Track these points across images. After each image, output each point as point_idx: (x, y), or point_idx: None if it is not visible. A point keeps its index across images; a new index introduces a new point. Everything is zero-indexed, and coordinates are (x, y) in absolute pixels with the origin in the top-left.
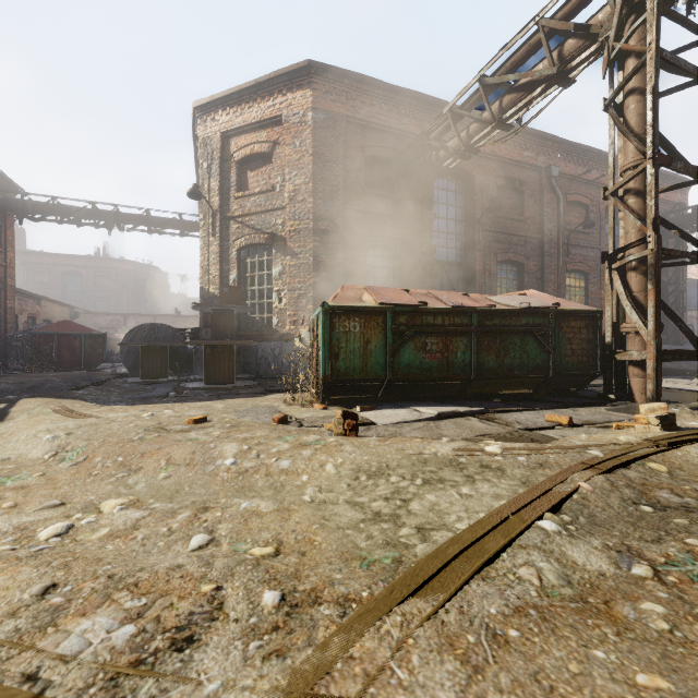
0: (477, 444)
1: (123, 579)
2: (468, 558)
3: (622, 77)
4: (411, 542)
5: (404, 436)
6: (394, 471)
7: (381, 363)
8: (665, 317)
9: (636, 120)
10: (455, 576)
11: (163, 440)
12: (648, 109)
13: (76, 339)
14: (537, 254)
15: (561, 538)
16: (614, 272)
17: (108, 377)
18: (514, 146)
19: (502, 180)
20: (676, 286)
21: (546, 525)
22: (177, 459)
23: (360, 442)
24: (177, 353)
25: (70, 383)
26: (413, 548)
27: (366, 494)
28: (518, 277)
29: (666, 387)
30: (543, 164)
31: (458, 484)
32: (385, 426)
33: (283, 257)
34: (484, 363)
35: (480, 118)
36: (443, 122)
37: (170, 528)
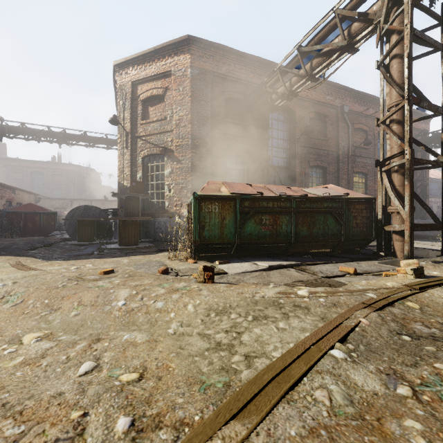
0: (292, 289)
1: (13, 407)
2: (278, 383)
3: (388, 47)
4: (239, 368)
5: (245, 282)
6: (234, 310)
7: (232, 232)
8: (415, 202)
9: (397, 75)
10: (267, 399)
11: (78, 287)
12: (405, 67)
13: (37, 216)
14: (335, 162)
15: (346, 364)
16: (383, 173)
17: (56, 241)
18: (320, 93)
19: (312, 114)
20: (422, 182)
21: (336, 353)
22: (85, 301)
23: (214, 288)
24: (102, 225)
25: (29, 245)
26: (240, 373)
27: (213, 328)
28: (323, 176)
29: (416, 247)
30: (339, 104)
31: (277, 320)
32: (233, 275)
33: (171, 163)
34: (300, 232)
35: (298, 73)
36: (274, 76)
37: (69, 356)
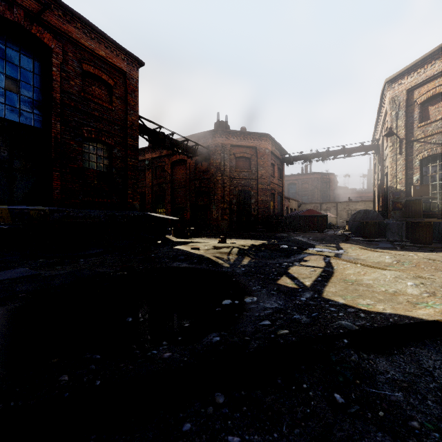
0: None
1: None
2: None
3: None
4: None
5: None
6: None
7: None
8: None
9: None
10: None
11: None
12: None
13: (315, 218)
14: None
15: None
16: None
17: None
18: None
19: None
20: None
21: None
22: None
23: None
24: (379, 225)
25: (332, 238)
26: None
27: None
28: None
29: None
30: None
31: None
32: None
33: None
34: None
35: None
36: None
37: None
